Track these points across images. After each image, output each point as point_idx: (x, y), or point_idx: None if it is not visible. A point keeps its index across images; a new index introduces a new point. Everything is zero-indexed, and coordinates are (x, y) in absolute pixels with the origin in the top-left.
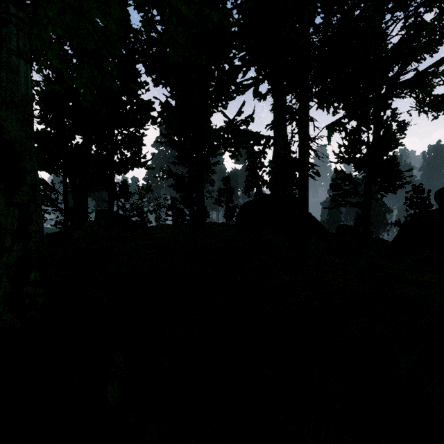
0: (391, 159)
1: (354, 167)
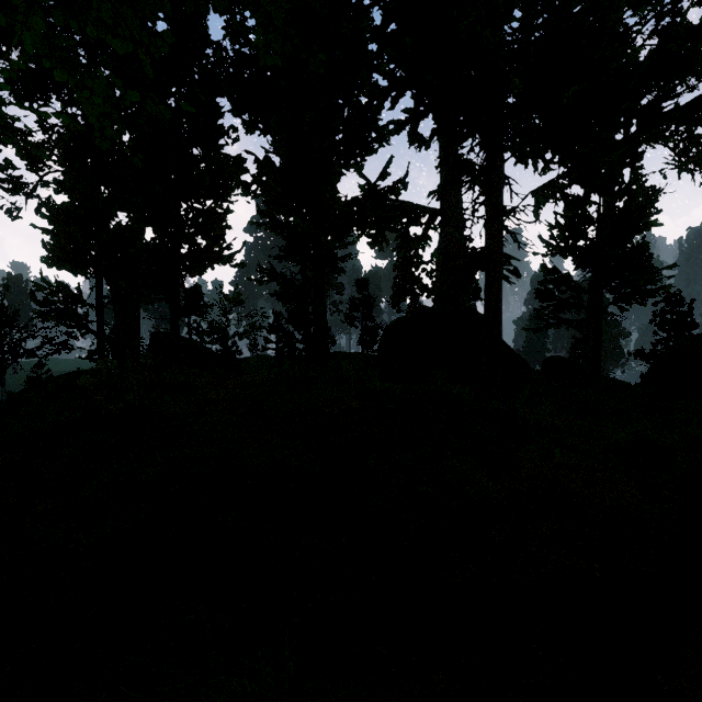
0: (640, 248)
1: (576, 262)
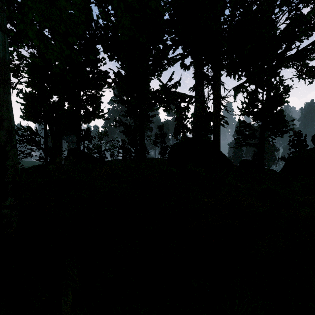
0: (279, 112)
1: (253, 118)
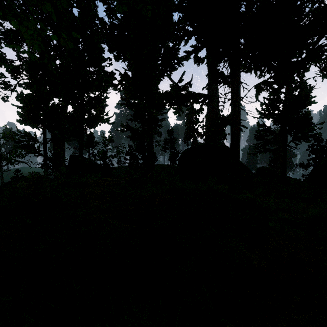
0: (306, 114)
1: (274, 121)
